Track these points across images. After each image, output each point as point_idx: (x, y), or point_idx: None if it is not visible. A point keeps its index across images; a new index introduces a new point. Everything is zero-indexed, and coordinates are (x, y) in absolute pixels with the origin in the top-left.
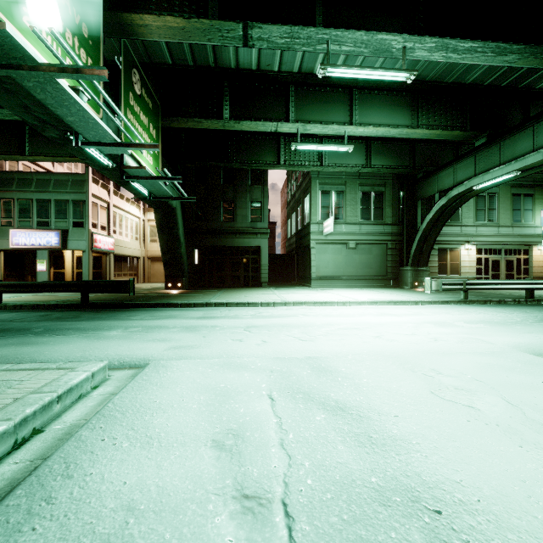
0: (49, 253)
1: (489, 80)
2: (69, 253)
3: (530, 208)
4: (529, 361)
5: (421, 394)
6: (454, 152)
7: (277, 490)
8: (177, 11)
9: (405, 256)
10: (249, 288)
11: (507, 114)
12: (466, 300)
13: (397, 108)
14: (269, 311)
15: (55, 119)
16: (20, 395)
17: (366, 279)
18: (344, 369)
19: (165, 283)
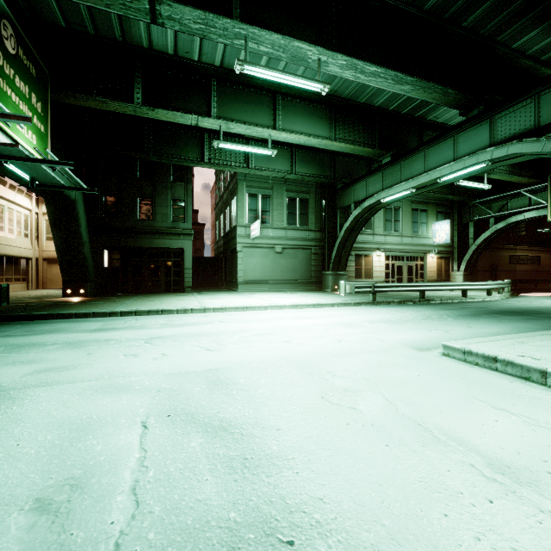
0: None
1: (392, 106)
2: None
3: (425, 221)
4: (411, 356)
5: (312, 400)
6: (367, 167)
7: None
8: None
9: (327, 261)
10: (171, 293)
11: (407, 139)
12: (374, 302)
13: (317, 119)
14: (183, 319)
15: None
16: None
17: (291, 283)
18: (243, 380)
19: (63, 290)
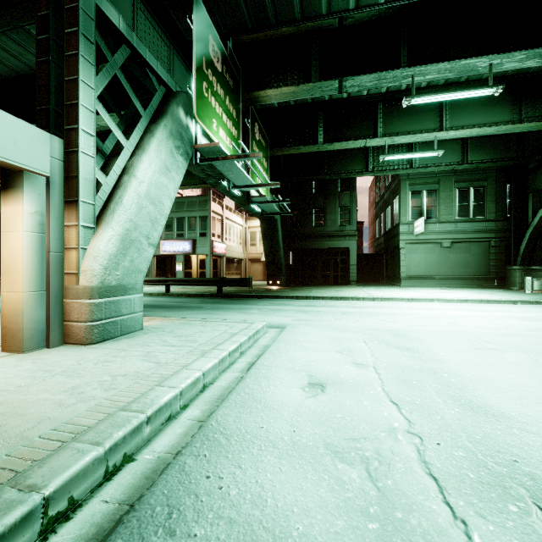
0: (184, 257)
1: None
2: (194, 256)
3: None
4: None
5: (466, 349)
6: None
7: (370, 364)
8: (289, 80)
9: (513, 254)
10: (338, 286)
11: None
12: None
13: (495, 105)
14: (359, 304)
15: (216, 173)
16: (240, 329)
17: (463, 279)
18: (416, 336)
19: (267, 281)
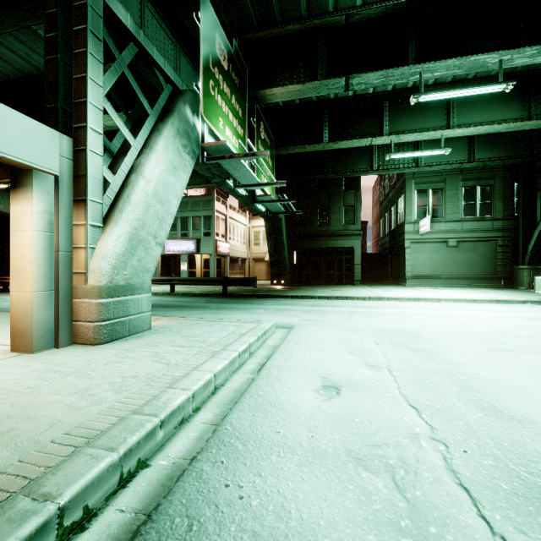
0: (188, 256)
1: None
2: (198, 256)
3: None
4: None
5: (481, 350)
6: None
7: (384, 366)
8: (295, 78)
9: (521, 254)
10: (343, 285)
11: None
12: None
13: (503, 102)
14: (366, 304)
15: (222, 172)
16: (249, 330)
17: (469, 278)
18: (427, 337)
19: (271, 280)
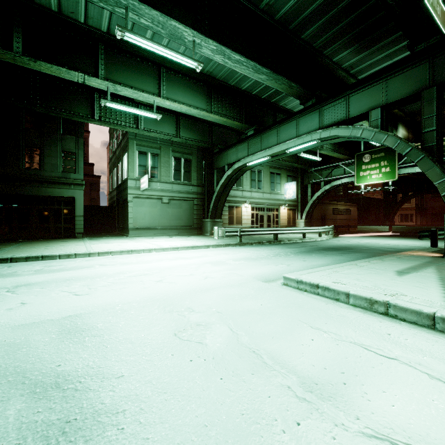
0: None
1: (255, 91)
2: None
3: (279, 182)
4: (259, 288)
5: (164, 338)
6: (237, 138)
7: None
8: None
9: (207, 211)
10: (60, 239)
11: (265, 118)
12: (240, 243)
13: (197, 93)
14: (63, 264)
15: None
16: None
17: (177, 229)
18: (102, 324)
19: None
